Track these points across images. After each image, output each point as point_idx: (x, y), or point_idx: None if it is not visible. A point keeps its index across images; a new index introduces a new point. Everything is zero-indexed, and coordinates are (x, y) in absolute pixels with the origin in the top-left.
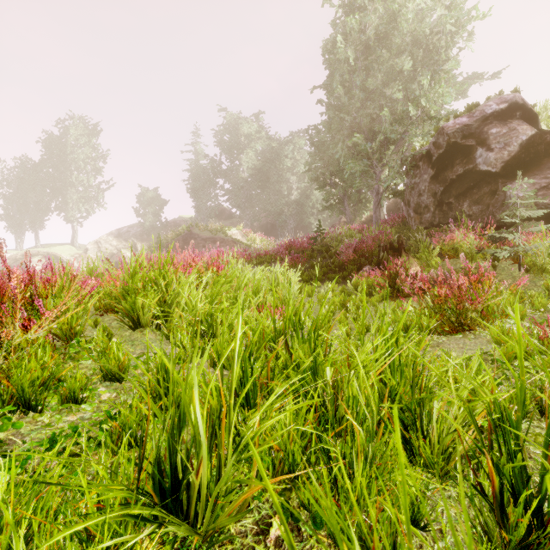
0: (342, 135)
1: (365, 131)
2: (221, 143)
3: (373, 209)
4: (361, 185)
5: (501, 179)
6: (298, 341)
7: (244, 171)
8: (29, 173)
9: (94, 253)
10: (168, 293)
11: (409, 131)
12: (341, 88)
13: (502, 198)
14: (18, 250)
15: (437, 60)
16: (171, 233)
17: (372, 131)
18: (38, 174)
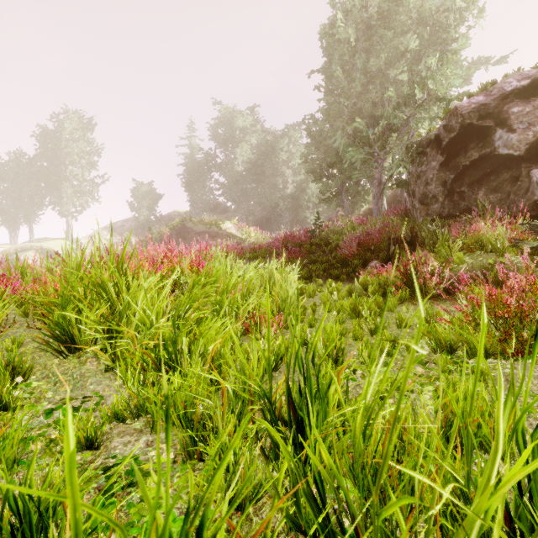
0: (341, 121)
1: (366, 118)
2: (216, 137)
3: (375, 200)
4: (360, 176)
5: (524, 163)
6: (311, 397)
7: (239, 165)
8: (24, 167)
9: (89, 248)
10: (117, 302)
11: (415, 115)
12: (341, 70)
13: (526, 184)
14: (12, 244)
15: (445, 39)
16: (164, 227)
17: (373, 118)
18: (32, 168)
